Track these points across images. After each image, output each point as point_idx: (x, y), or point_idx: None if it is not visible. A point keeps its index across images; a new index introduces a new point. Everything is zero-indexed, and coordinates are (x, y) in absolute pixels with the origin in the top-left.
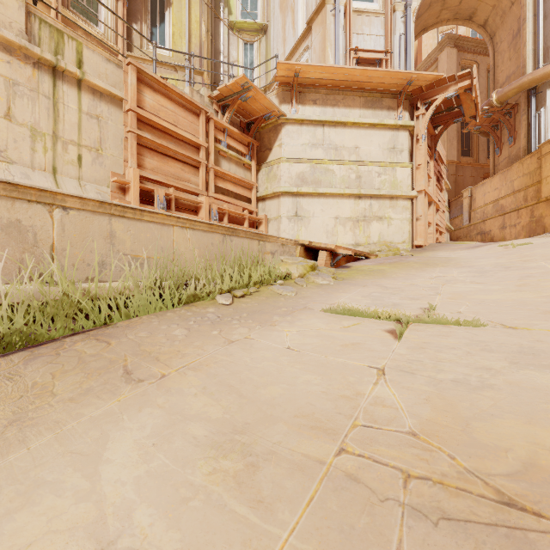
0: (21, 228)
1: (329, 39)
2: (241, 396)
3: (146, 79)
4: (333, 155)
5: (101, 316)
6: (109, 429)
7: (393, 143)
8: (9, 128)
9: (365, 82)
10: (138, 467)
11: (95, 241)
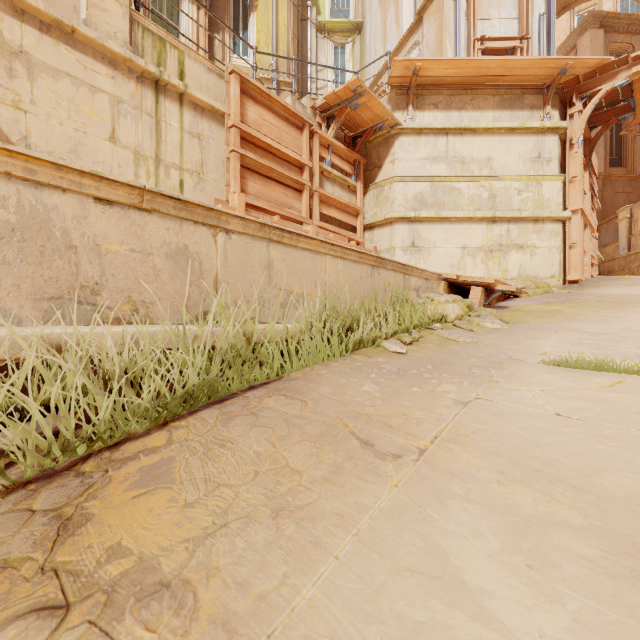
0: (187, 255)
1: (447, 28)
2: (577, 489)
3: (248, 89)
4: (459, 171)
5: (274, 366)
6: (427, 532)
7: (537, 152)
8: (113, 152)
9: (502, 76)
10: (551, 610)
11: (255, 272)
